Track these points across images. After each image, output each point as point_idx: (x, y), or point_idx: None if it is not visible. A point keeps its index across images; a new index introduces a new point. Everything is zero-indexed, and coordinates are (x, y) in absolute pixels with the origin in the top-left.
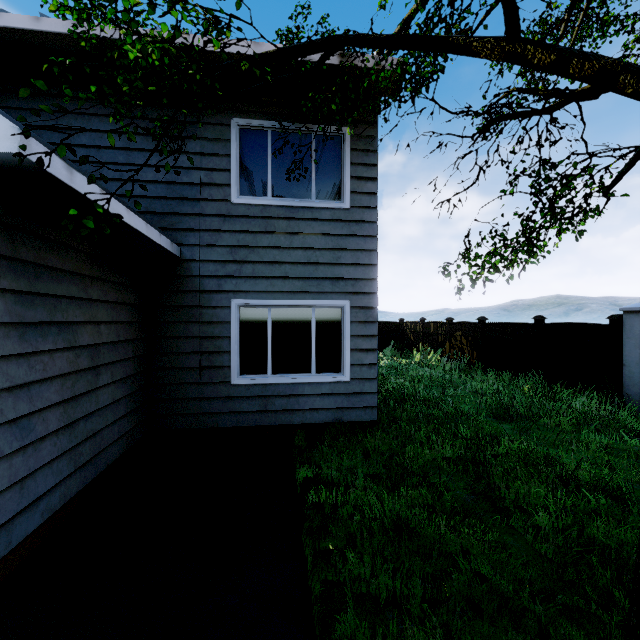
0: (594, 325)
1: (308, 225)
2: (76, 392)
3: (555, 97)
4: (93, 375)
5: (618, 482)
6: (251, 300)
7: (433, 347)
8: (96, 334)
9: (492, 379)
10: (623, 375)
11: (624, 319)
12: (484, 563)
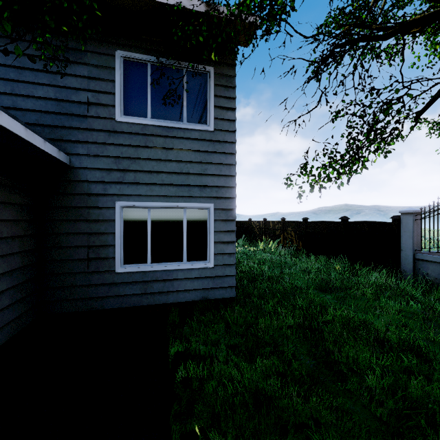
0: (381, 223)
1: (181, 142)
2: None
3: (386, 31)
4: None
5: (418, 342)
6: (133, 202)
7: (272, 238)
8: None
9: (314, 261)
10: (401, 257)
11: (402, 218)
12: (334, 434)
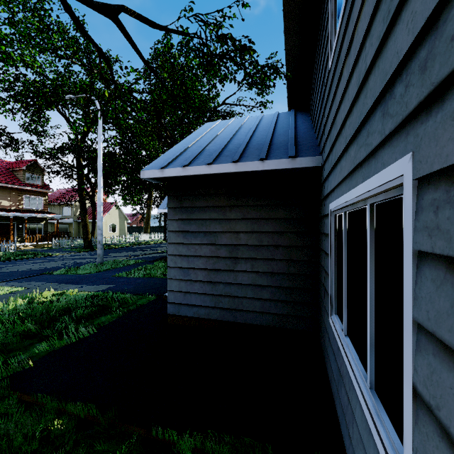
0: None
1: None
2: (216, 267)
3: None
4: (232, 262)
5: None
6: (333, 202)
7: None
8: (235, 239)
9: None
10: None
11: None
12: None
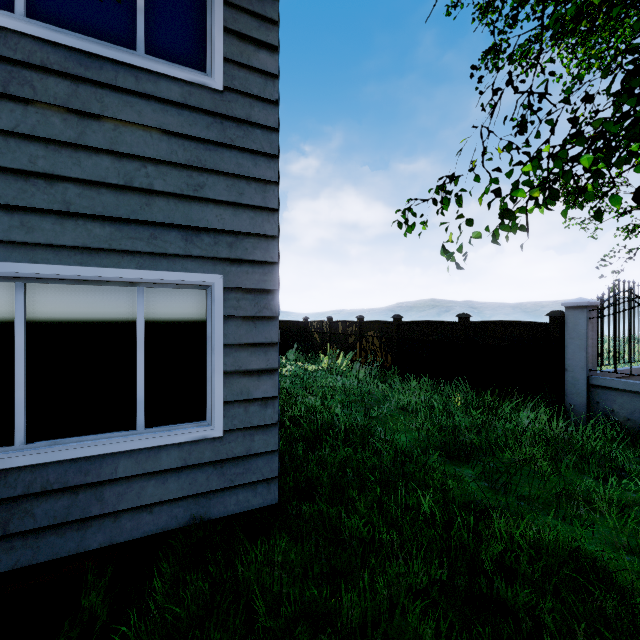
0: (529, 323)
1: (127, 104)
2: None
3: None
4: None
5: None
6: None
7: (342, 349)
8: None
9: (416, 389)
10: (565, 382)
11: (566, 316)
12: None
